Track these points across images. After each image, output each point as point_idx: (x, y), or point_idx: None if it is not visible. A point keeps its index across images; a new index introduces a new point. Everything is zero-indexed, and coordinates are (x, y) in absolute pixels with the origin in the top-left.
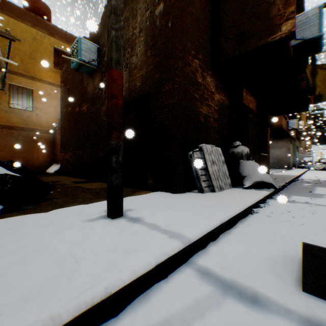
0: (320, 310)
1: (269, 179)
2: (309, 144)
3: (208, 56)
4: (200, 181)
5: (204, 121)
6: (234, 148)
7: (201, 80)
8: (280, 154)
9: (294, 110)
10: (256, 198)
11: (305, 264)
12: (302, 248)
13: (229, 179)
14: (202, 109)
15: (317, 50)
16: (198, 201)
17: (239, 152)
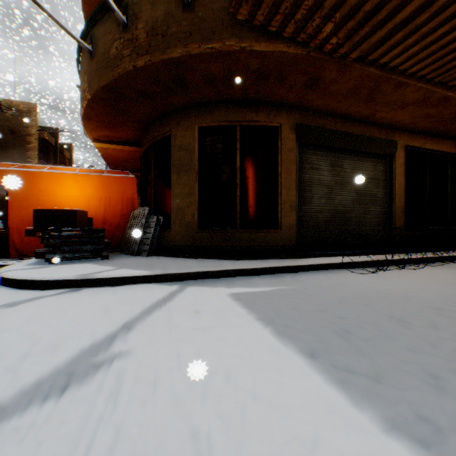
0: None
1: None
2: None
3: None
4: None
5: None
6: None
7: None
8: None
9: None
10: None
11: None
12: None
13: None
14: None
15: None
16: None
17: None
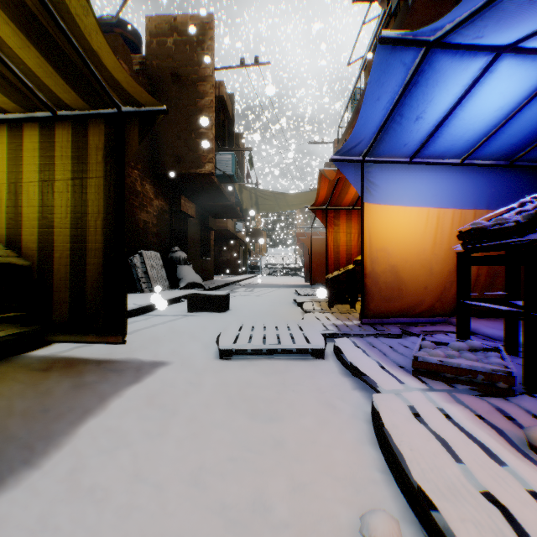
0: (190, 314)
1: (200, 280)
2: (265, 247)
3: (147, 165)
4: (141, 282)
5: (144, 227)
6: (173, 253)
7: (141, 189)
8: (231, 258)
9: (234, 216)
10: (185, 292)
11: (189, 303)
12: (188, 297)
13: (168, 282)
14: (142, 216)
15: (235, 181)
16: (141, 296)
17: (178, 257)
